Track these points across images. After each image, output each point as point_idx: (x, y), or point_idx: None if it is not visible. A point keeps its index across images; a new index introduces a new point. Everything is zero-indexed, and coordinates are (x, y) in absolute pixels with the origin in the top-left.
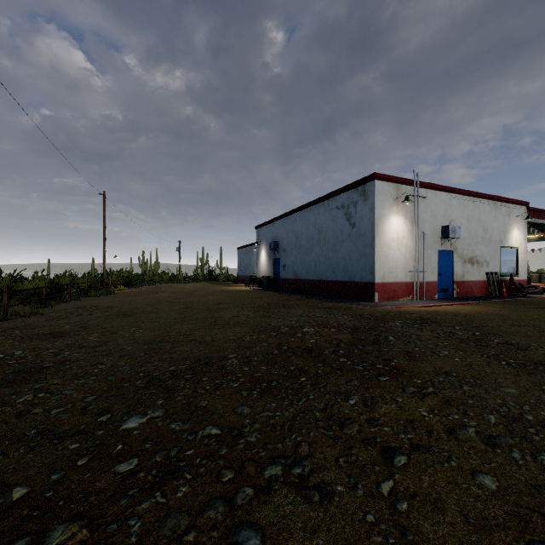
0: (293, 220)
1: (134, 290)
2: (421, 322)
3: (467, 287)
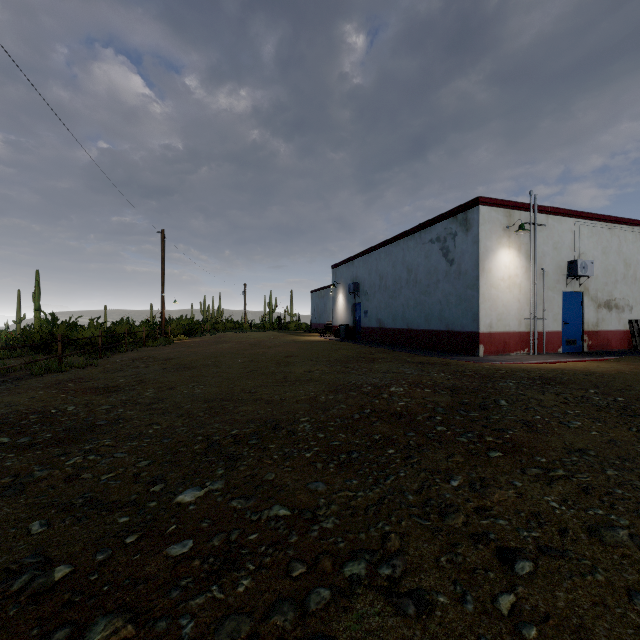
0: (376, 257)
1: (194, 340)
2: (542, 382)
3: (602, 338)
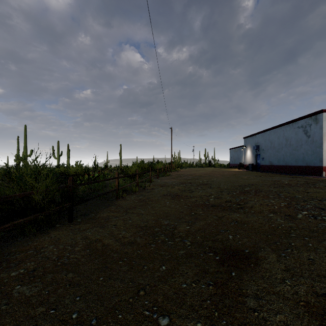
0: (269, 134)
1: (184, 170)
2: None
3: None
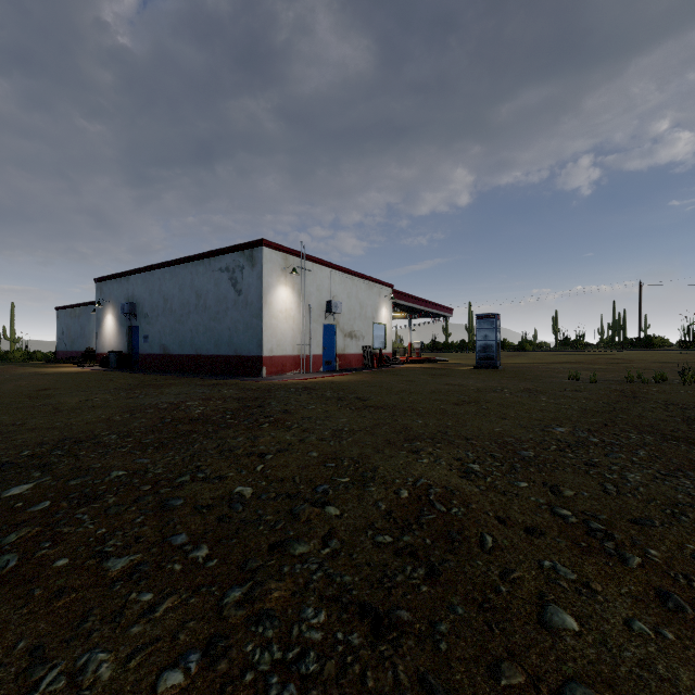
0: (160, 276)
1: None
2: (303, 390)
3: (347, 360)
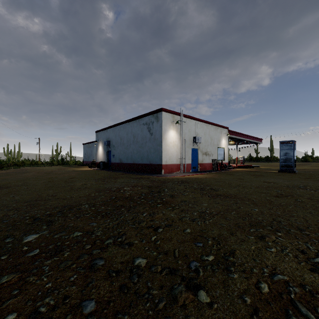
0: (119, 129)
1: (2, 172)
2: (181, 182)
3: (204, 166)
